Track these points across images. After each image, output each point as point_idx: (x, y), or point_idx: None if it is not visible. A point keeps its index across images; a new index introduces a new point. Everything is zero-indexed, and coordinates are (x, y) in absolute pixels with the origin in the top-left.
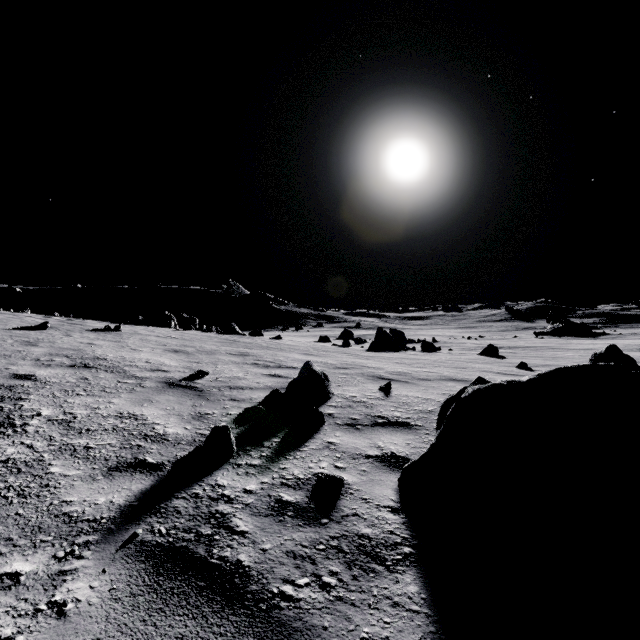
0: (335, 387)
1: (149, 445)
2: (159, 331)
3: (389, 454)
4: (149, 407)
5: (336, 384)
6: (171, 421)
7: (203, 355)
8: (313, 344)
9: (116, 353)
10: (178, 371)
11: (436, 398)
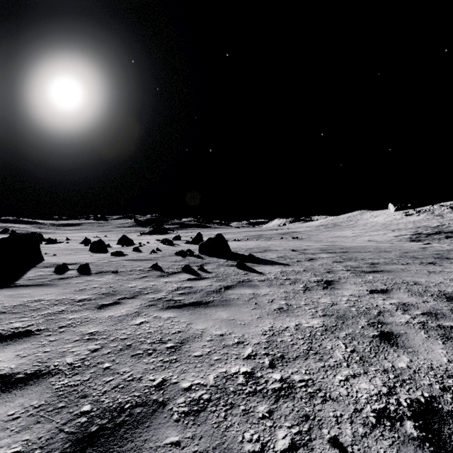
0: None
1: None
2: None
3: None
4: None
5: None
6: None
7: None
8: None
9: None
10: None
11: None
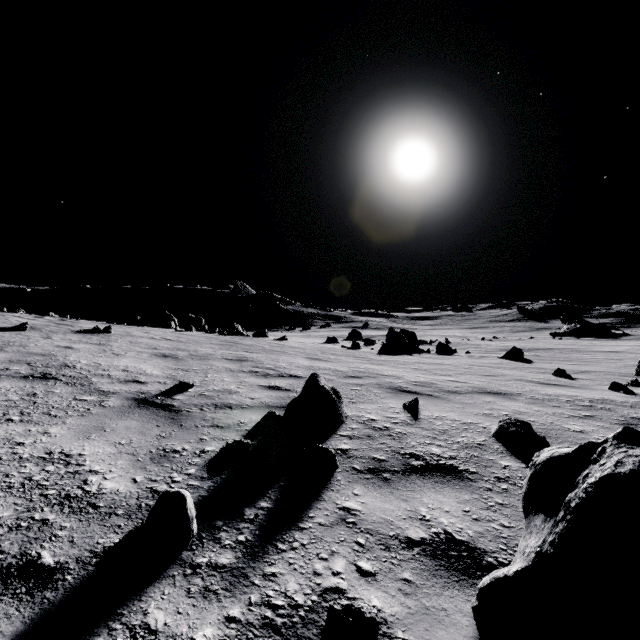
0: (348, 404)
1: (61, 520)
2: (155, 332)
3: (442, 537)
4: (96, 440)
5: (349, 400)
6: (117, 466)
7: (194, 361)
8: (320, 346)
9: (92, 359)
10: (158, 382)
11: (479, 422)
